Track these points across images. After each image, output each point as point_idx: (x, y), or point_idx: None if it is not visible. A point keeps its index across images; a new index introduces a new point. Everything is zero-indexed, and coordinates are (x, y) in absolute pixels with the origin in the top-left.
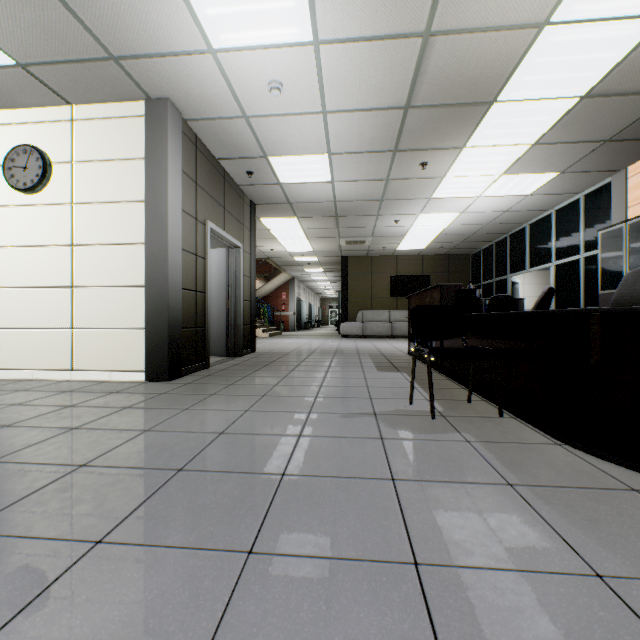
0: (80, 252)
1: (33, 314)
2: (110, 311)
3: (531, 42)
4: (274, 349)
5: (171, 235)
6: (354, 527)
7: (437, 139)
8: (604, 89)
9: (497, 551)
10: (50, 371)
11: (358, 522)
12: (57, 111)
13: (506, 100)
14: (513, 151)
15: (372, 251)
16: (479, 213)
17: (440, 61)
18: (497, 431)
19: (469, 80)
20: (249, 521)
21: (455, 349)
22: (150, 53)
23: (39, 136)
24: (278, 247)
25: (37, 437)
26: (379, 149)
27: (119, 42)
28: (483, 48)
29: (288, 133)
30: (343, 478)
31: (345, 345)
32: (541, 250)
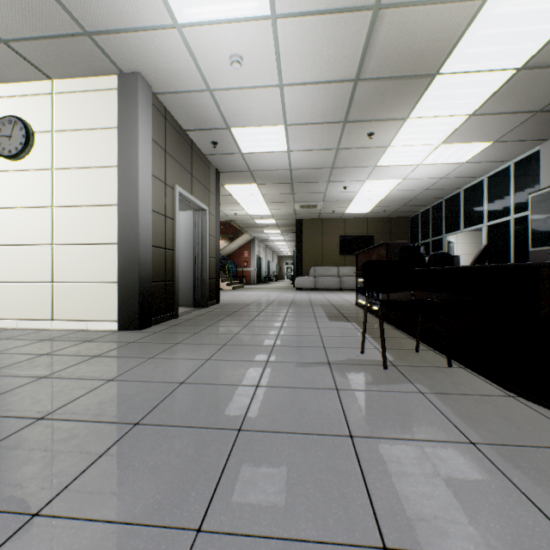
0: (60, 213)
1: (17, 269)
2: (86, 266)
3: (474, 14)
4: (237, 300)
5: (141, 197)
6: (313, 496)
7: (383, 110)
8: (540, 61)
9: (474, 531)
10: (33, 321)
11: (317, 490)
12: (39, 85)
13: (448, 72)
14: (452, 122)
15: (323, 214)
16: (419, 180)
17: (388, 34)
18: (449, 382)
19: (415, 53)
20: (201, 488)
21: (405, 302)
22: (120, 28)
23: (23, 108)
24: (240, 211)
25: (4, 387)
26: (330, 120)
27: (91, 17)
28: (429, 21)
29: (248, 105)
30: (300, 434)
31: (299, 297)
32: (474, 212)
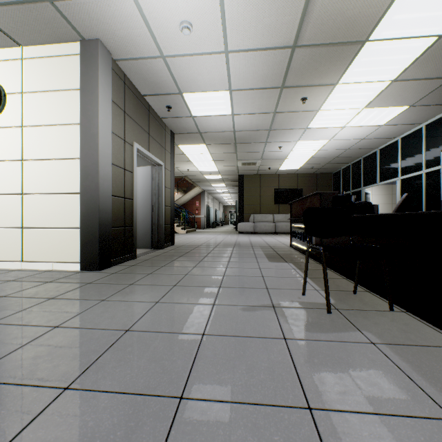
0: (28, 165)
1: None
2: (52, 213)
3: None
4: (188, 242)
5: (101, 151)
6: None
7: (316, 76)
8: None
9: None
10: (4, 262)
11: None
12: (10, 51)
13: (376, 39)
14: (376, 87)
15: (261, 171)
16: (342, 140)
17: None
18: (396, 329)
19: (348, 19)
20: None
21: (346, 247)
22: None
23: None
24: (192, 168)
25: None
26: (269, 86)
27: None
28: None
29: (197, 72)
30: (250, 405)
31: (241, 239)
32: (389, 168)
